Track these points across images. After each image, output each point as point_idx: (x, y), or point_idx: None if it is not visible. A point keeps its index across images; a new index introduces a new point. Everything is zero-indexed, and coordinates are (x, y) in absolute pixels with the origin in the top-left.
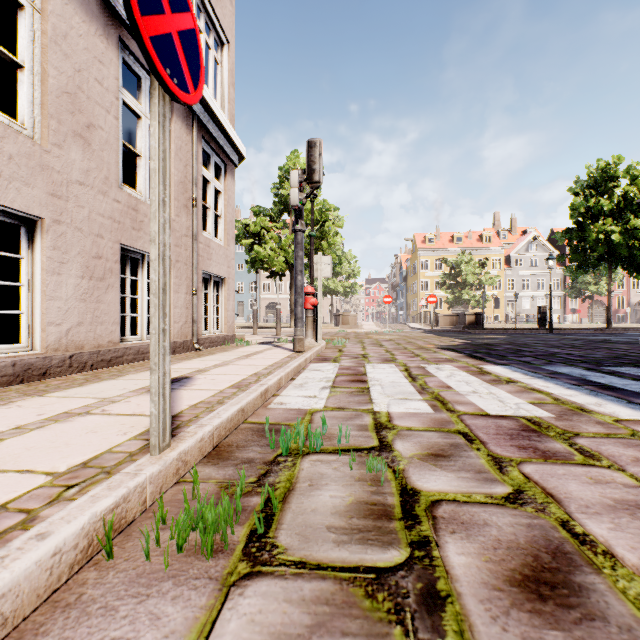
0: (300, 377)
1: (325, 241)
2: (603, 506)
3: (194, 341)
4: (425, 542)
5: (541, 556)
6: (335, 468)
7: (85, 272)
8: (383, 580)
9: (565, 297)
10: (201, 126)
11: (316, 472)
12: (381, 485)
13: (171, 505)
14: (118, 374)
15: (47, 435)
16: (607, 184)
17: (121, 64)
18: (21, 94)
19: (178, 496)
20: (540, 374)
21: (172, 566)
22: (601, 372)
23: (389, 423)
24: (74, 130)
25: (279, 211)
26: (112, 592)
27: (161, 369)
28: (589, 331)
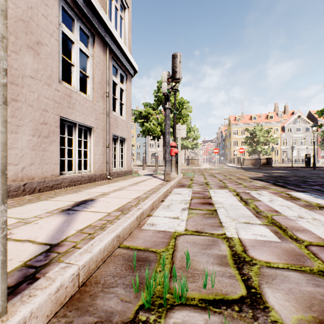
0: (167, 199)
1: (181, 119)
2: None
3: (107, 174)
4: None
5: None
6: None
7: (35, 132)
8: None
9: (318, 149)
10: (112, 52)
11: None
12: None
13: None
14: (52, 196)
15: None
16: None
17: (61, 9)
18: None
19: None
20: None
21: None
22: None
23: (245, 255)
24: (27, 44)
25: (157, 104)
26: None
27: None
28: None
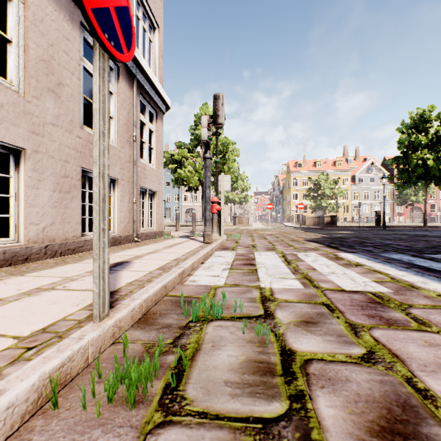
0: (208, 261)
1: (226, 166)
2: (437, 365)
3: (134, 235)
4: (301, 395)
5: (393, 409)
6: (231, 332)
7: (56, 187)
8: (268, 430)
9: (393, 204)
10: (139, 85)
11: (217, 335)
12: (266, 346)
13: (107, 362)
14: (79, 259)
15: (20, 306)
16: (424, 125)
17: (82, 41)
18: (10, 61)
19: (113, 354)
20: (379, 259)
21: (102, 415)
22: (423, 258)
23: (271, 296)
24: (48, 87)
25: (194, 145)
26: (53, 438)
27: (101, 258)
28: (411, 228)
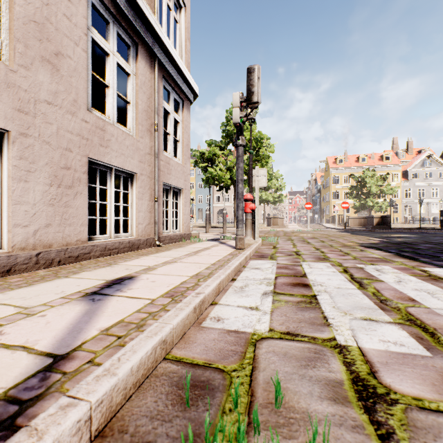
0: (240, 277)
1: (260, 163)
2: None
3: (155, 239)
4: None
5: None
6: None
7: (53, 180)
8: None
9: None
10: (162, 68)
11: None
12: None
13: None
14: (76, 271)
15: None
16: None
17: (90, 7)
18: None
19: None
20: None
21: None
22: None
23: (376, 381)
24: (42, 55)
25: (226, 142)
26: None
27: None
28: None
